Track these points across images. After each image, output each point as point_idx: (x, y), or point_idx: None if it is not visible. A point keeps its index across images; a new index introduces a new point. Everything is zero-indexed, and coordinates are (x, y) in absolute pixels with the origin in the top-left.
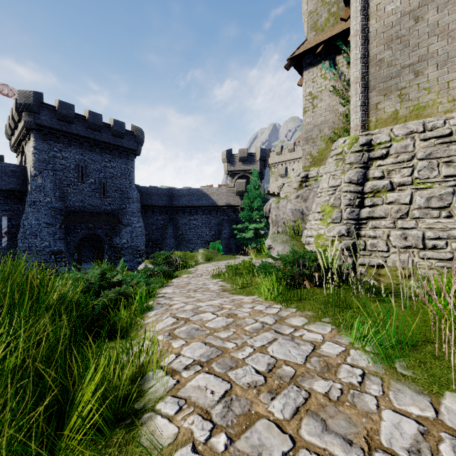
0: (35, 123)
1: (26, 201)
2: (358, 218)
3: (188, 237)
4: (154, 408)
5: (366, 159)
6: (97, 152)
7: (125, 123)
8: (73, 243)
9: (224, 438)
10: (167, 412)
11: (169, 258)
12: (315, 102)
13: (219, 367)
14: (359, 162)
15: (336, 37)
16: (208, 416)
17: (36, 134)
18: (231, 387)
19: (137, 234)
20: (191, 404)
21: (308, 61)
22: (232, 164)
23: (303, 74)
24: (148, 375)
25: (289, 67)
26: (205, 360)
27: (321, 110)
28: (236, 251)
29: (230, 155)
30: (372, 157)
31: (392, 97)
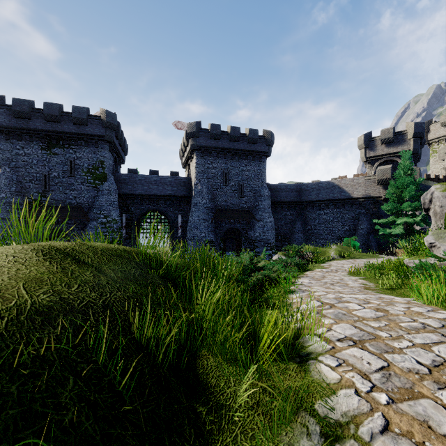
0: (196, 145)
1: (191, 203)
2: None
3: (317, 232)
4: (317, 358)
5: None
6: (236, 159)
7: (257, 130)
8: (220, 235)
9: (385, 397)
10: (329, 363)
11: (300, 252)
12: None
13: (372, 347)
14: None
15: None
16: (367, 377)
17: (197, 153)
18: (388, 365)
19: (268, 229)
20: (349, 364)
21: None
22: (372, 149)
23: None
24: (306, 336)
25: None
26: (357, 339)
27: None
28: (378, 249)
29: (369, 139)
30: None
31: None
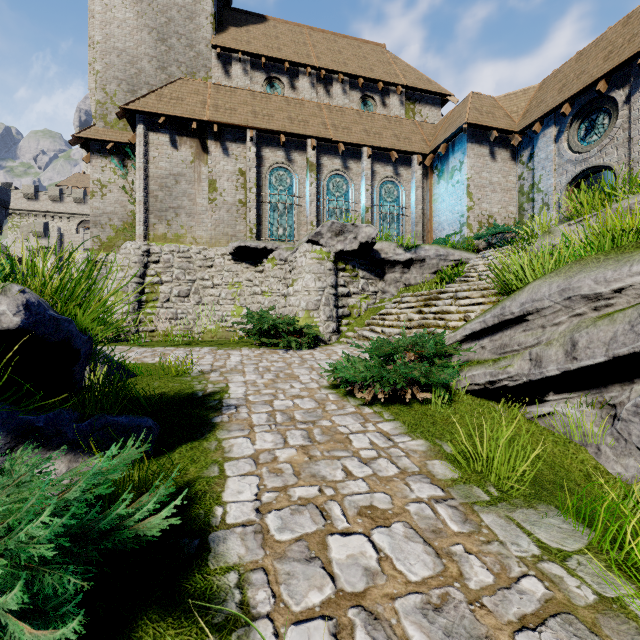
0: None
1: None
2: (141, 301)
3: None
4: None
5: (146, 261)
6: None
7: None
8: None
9: None
10: None
11: None
12: (104, 190)
13: None
14: (142, 263)
15: (126, 144)
16: None
17: None
18: None
19: None
20: None
21: (97, 148)
22: None
23: (92, 157)
24: None
25: (75, 144)
26: None
27: (111, 200)
28: None
29: None
30: (151, 261)
31: (163, 224)
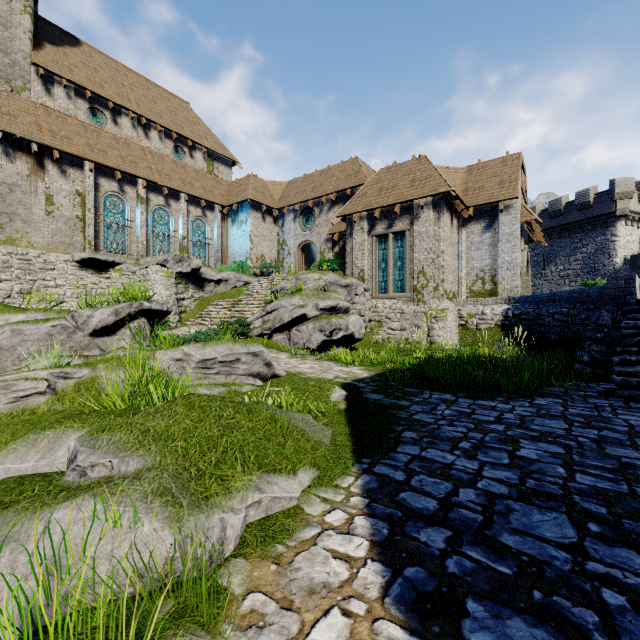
0: None
1: None
2: None
3: None
4: None
5: None
6: None
7: None
8: None
9: None
10: None
11: None
12: None
13: None
14: None
15: None
16: None
17: None
18: None
19: None
20: None
21: None
22: None
23: None
24: None
25: None
26: None
27: None
28: None
29: None
30: None
31: None
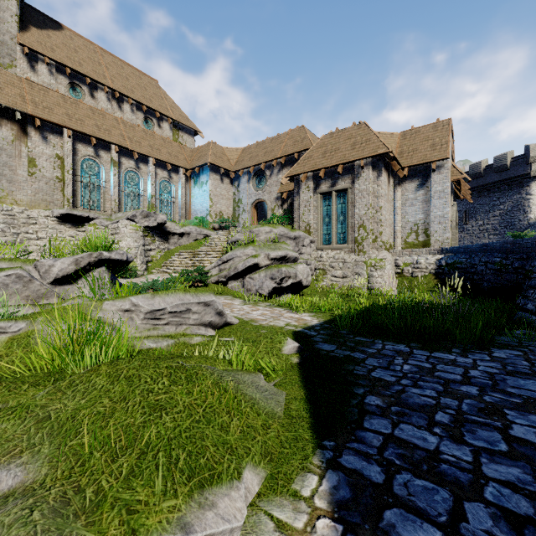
0: None
1: None
2: None
3: None
4: None
5: None
6: None
7: None
8: None
9: None
10: None
11: None
12: None
13: None
14: None
15: None
16: None
17: None
18: None
19: None
20: None
21: None
22: None
23: None
24: None
25: None
26: None
27: None
28: None
29: None
30: None
31: None
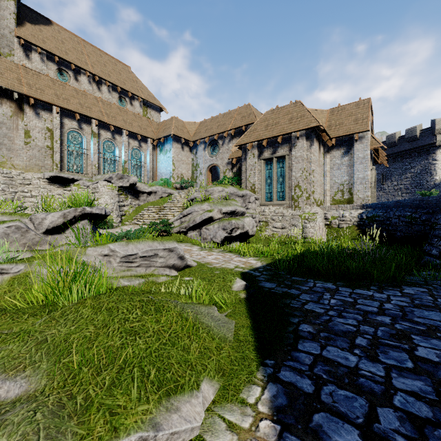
0: None
1: None
2: None
3: None
4: None
5: None
6: None
7: None
8: None
9: None
10: None
11: None
12: None
13: None
14: None
15: None
16: None
17: None
18: None
19: None
20: None
21: None
22: None
23: None
24: None
25: None
26: None
27: None
28: None
29: None
30: None
31: None
